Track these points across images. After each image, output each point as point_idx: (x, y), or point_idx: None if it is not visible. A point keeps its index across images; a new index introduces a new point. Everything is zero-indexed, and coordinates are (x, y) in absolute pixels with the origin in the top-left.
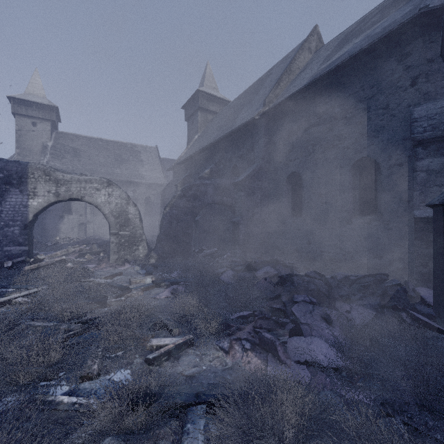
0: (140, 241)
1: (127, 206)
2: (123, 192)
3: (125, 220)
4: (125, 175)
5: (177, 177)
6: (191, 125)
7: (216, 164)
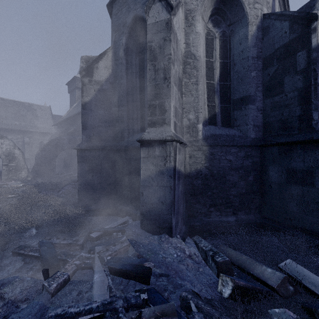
0: (23, 169)
1: (14, 149)
2: (11, 142)
3: (12, 157)
4: (23, 126)
5: (60, 131)
6: (72, 97)
7: (77, 126)
